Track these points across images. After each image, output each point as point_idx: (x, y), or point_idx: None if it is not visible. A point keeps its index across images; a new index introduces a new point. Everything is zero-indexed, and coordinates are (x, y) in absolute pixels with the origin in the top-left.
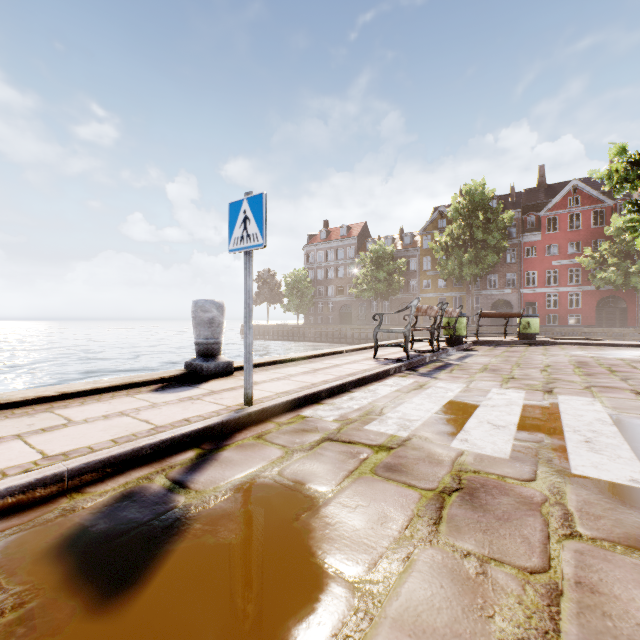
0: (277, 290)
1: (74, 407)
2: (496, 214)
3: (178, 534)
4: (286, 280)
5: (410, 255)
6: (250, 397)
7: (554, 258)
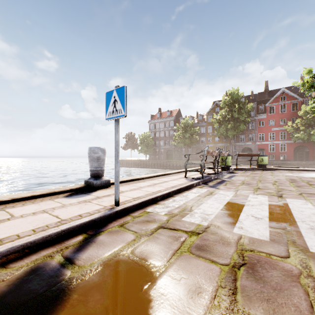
0: (135, 142)
1: (18, 207)
2: (244, 105)
3: (60, 304)
4: (140, 137)
5: (201, 125)
6: (117, 201)
7: (273, 127)
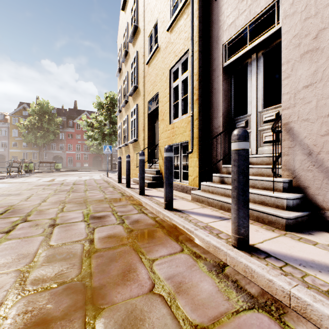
0: None
1: None
2: (54, 118)
3: None
4: None
5: (3, 126)
6: None
7: (79, 140)
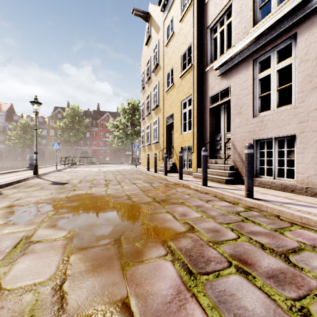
0: None
1: (29, 171)
2: (83, 120)
3: (68, 172)
4: None
5: (43, 127)
6: (57, 168)
7: (102, 137)
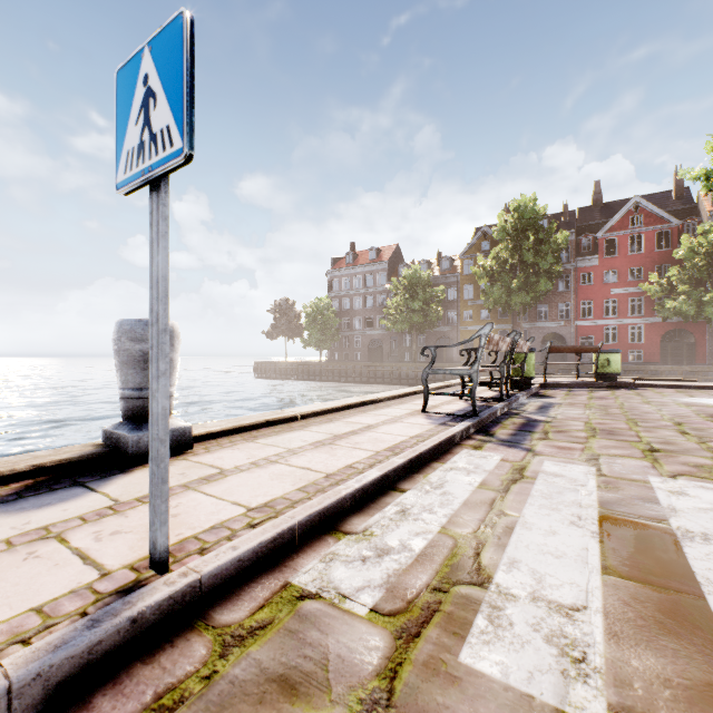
0: (296, 322)
1: None
2: (549, 234)
3: None
4: (306, 310)
5: (449, 282)
6: (159, 550)
7: (613, 286)
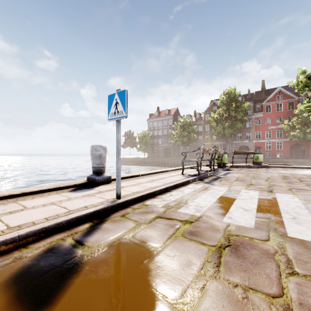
0: (134, 141)
1: (28, 200)
2: (241, 103)
3: (76, 273)
4: (138, 136)
5: (199, 124)
6: (119, 195)
7: (269, 125)
